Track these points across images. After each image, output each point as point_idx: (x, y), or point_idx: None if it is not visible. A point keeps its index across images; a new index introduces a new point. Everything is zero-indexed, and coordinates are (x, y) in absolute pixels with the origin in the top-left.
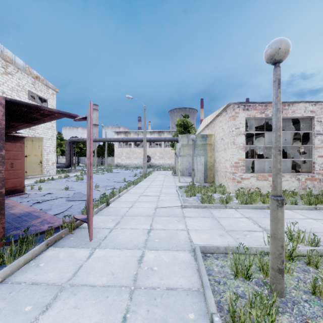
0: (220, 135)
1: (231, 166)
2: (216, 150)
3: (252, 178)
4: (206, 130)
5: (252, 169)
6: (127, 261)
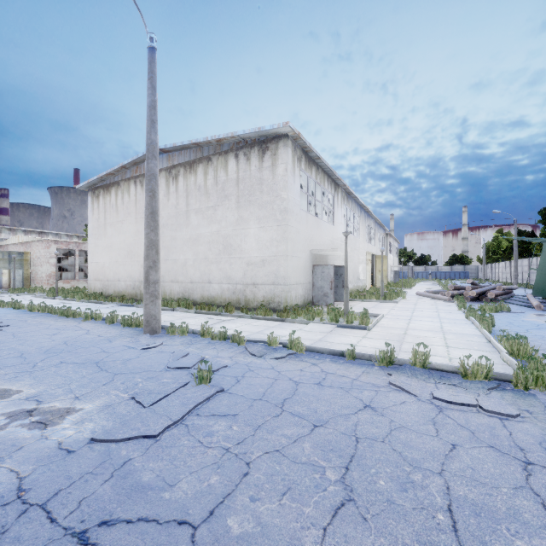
0: (38, 255)
1: (47, 276)
2: (33, 265)
3: (61, 283)
4: (19, 245)
5: (62, 278)
6: (15, 299)
